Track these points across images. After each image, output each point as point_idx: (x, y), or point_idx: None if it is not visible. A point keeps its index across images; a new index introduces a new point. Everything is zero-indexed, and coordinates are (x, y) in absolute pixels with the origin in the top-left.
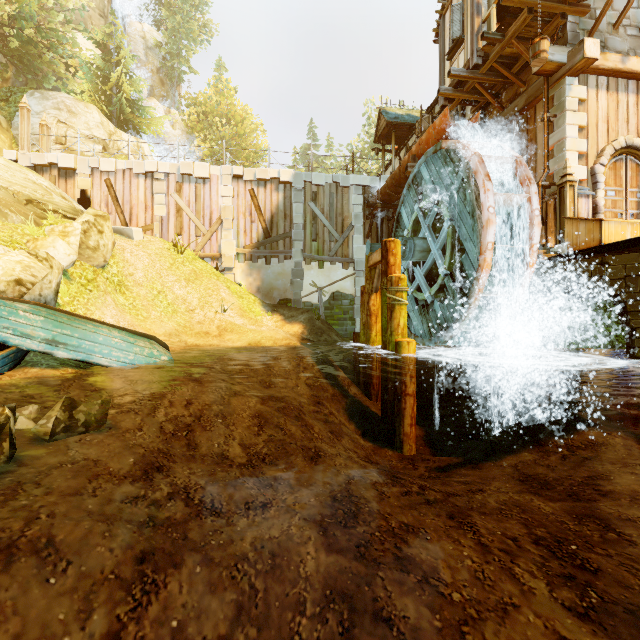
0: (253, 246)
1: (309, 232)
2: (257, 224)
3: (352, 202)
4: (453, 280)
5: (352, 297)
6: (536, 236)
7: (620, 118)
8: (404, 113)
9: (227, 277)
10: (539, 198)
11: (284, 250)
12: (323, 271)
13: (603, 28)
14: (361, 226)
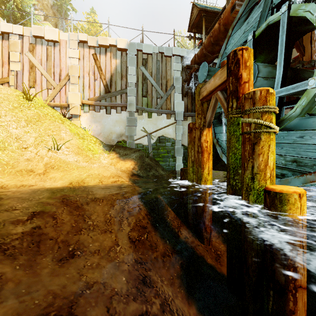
0: (96, 99)
1: (140, 90)
2: (99, 81)
3: (173, 68)
4: None
5: (173, 140)
6: None
7: None
8: (211, 6)
9: (73, 123)
10: None
11: (121, 103)
12: (151, 120)
13: None
14: (180, 86)
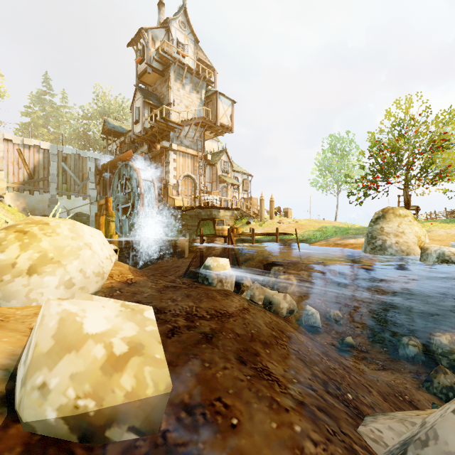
0: (20, 183)
1: (61, 178)
2: (23, 170)
3: (89, 166)
4: (133, 213)
5: (89, 215)
6: (157, 202)
7: (186, 166)
8: (118, 125)
9: None
10: (162, 187)
11: (44, 187)
12: (70, 201)
13: (182, 137)
14: (94, 179)
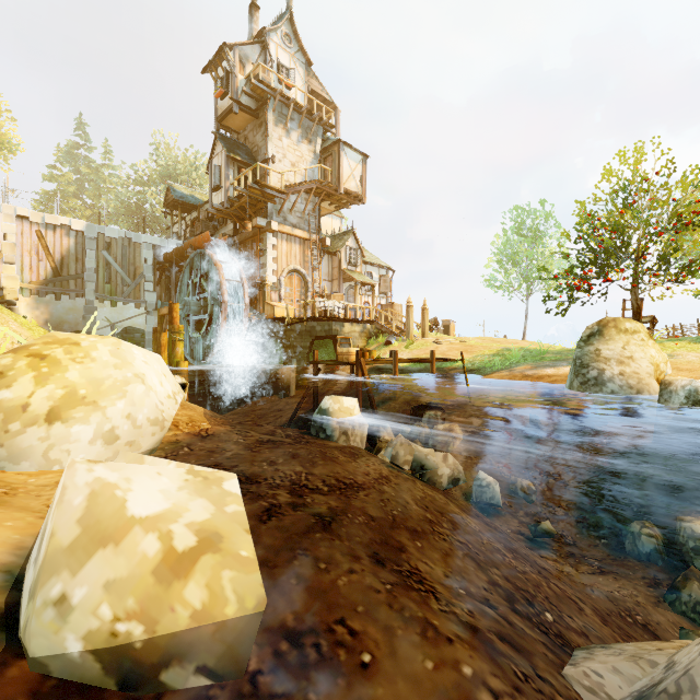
0: (41, 283)
1: (102, 276)
2: (45, 263)
3: (144, 256)
4: (211, 328)
5: (144, 331)
6: (247, 311)
7: (293, 255)
8: (189, 193)
9: (9, 309)
10: (256, 289)
11: (76, 289)
12: (116, 309)
13: (286, 211)
14: (152, 276)
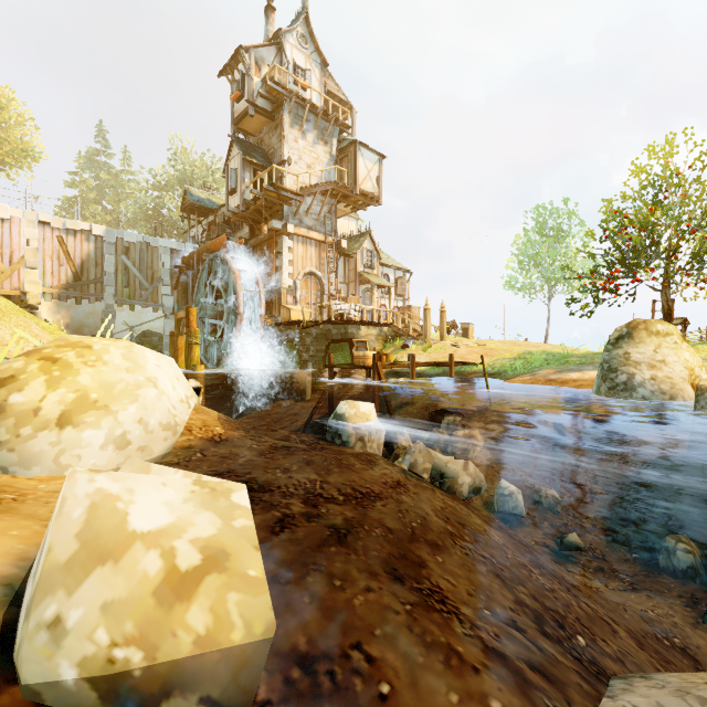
0: (62, 287)
1: (121, 280)
2: (66, 268)
3: (161, 260)
4: (227, 332)
5: (161, 335)
6: (263, 314)
7: (308, 258)
8: (205, 197)
9: (32, 314)
10: (272, 292)
11: (96, 293)
12: (135, 313)
13: (301, 213)
14: (169, 280)
